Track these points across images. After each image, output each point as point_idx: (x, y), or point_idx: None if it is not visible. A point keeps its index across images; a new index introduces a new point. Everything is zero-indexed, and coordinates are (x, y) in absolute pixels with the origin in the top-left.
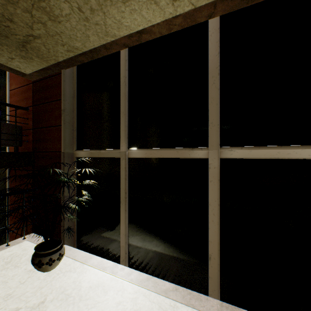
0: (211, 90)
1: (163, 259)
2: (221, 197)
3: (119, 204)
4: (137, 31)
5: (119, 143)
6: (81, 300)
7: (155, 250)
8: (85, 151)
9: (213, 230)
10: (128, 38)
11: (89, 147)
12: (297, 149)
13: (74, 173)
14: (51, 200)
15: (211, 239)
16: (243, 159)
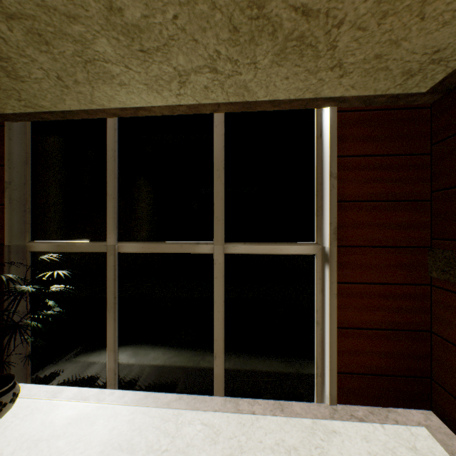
0: (217, 183)
1: (165, 370)
2: (226, 292)
3: (105, 312)
4: (134, 107)
5: (105, 233)
6: (60, 439)
7: (154, 363)
8: (49, 243)
9: (219, 327)
10: (120, 110)
11: (54, 237)
12: (287, 246)
13: (26, 275)
14: (2, 319)
15: (217, 337)
16: (246, 254)
